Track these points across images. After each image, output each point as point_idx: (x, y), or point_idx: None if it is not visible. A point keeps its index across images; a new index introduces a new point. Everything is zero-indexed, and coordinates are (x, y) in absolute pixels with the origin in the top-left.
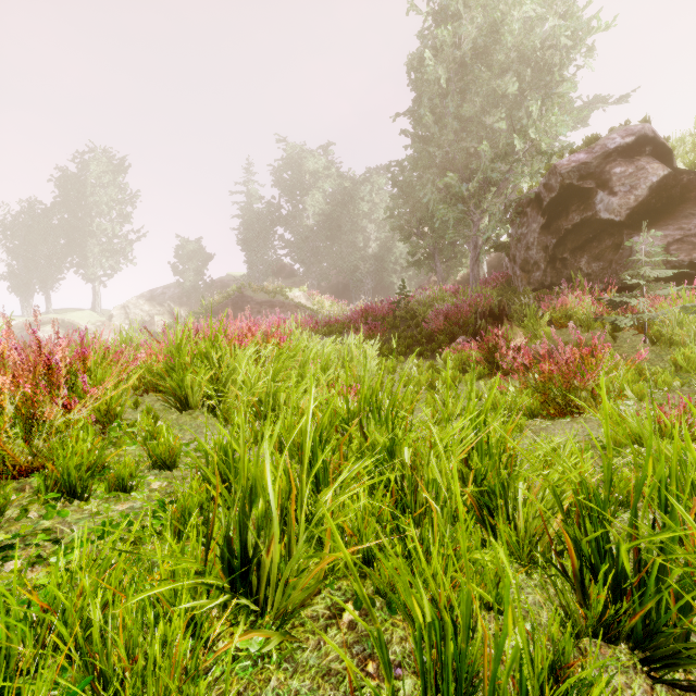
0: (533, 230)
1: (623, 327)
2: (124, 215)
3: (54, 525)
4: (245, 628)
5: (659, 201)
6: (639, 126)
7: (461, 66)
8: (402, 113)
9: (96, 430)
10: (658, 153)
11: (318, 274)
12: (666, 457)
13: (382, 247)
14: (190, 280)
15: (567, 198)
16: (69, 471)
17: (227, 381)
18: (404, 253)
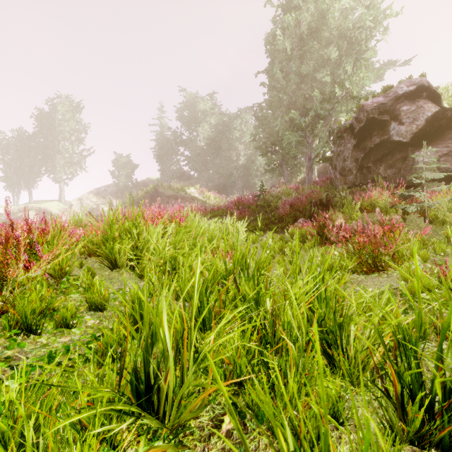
0: (348, 148)
1: (410, 212)
2: (80, 139)
3: (14, 354)
4: (148, 436)
5: (432, 129)
6: (419, 79)
7: (300, 41)
8: (262, 71)
9: (52, 282)
10: (431, 97)
11: (206, 178)
12: (447, 302)
13: (248, 160)
14: (123, 181)
15: (370, 127)
16: (25, 314)
17: (143, 248)
18: (262, 164)
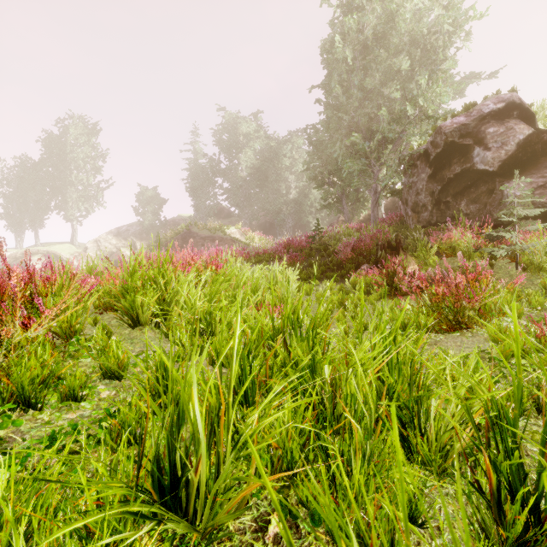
0: (422, 178)
1: (498, 257)
2: (96, 169)
3: (8, 435)
4: (174, 542)
5: (525, 155)
6: (508, 95)
7: (364, 48)
8: (317, 86)
9: (58, 343)
10: (523, 117)
11: (249, 215)
12: None
13: (300, 193)
14: (149, 219)
15: (449, 153)
16: (22, 385)
17: (172, 301)
18: (317, 199)
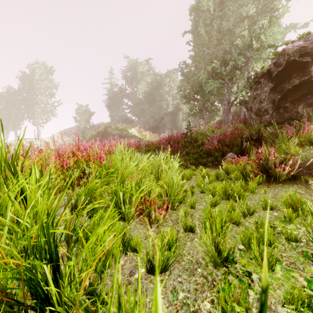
0: (265, 91)
1: None
2: (52, 94)
3: None
4: None
5: None
6: None
7: (220, 5)
8: (188, 31)
9: None
10: None
11: (144, 121)
12: None
13: (175, 108)
14: (83, 124)
15: (289, 70)
16: None
17: None
18: (185, 111)
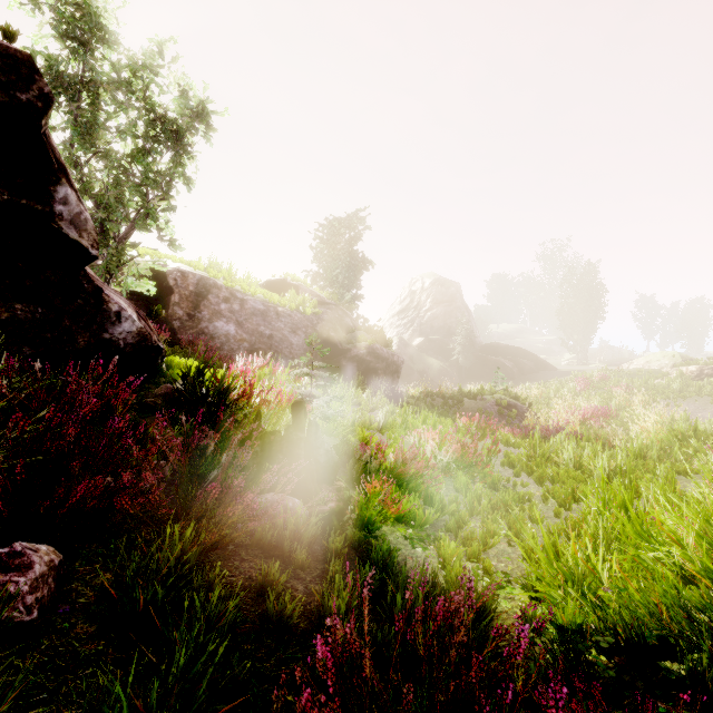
0: None
1: None
2: None
3: None
4: None
5: None
6: None
7: None
8: None
9: None
10: None
11: None
12: None
13: None
14: None
15: None
16: None
17: None
18: None
